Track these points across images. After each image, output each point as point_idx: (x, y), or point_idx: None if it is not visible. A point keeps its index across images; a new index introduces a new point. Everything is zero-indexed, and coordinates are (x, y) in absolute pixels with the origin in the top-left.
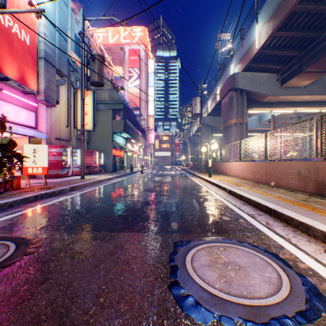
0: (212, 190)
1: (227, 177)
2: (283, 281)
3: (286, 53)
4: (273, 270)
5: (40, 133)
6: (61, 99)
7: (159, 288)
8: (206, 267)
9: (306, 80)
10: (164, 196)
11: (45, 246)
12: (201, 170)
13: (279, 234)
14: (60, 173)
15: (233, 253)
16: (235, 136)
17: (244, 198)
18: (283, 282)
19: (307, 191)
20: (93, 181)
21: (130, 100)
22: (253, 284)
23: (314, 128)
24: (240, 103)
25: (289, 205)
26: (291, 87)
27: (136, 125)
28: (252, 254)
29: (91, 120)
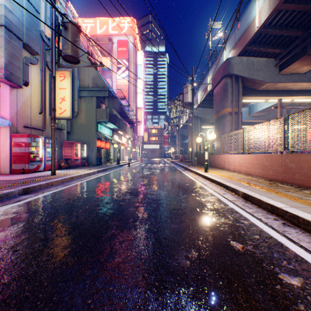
0: (216, 191)
1: (226, 172)
2: None
3: (289, 33)
4: None
5: (1, 119)
6: (32, 80)
7: None
8: None
9: (308, 64)
10: (153, 205)
11: None
12: (193, 163)
13: None
14: (27, 168)
15: None
16: (229, 127)
17: (281, 213)
18: None
19: None
20: (64, 178)
21: (118, 92)
22: None
23: None
24: (235, 90)
25: None
26: (290, 74)
27: (124, 116)
28: None
29: (70, 106)
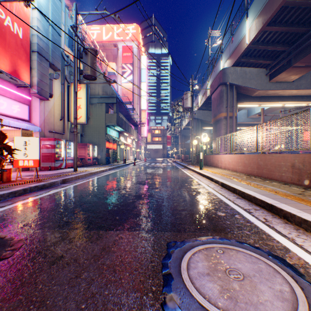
0: (204, 182)
1: (218, 169)
2: (299, 296)
3: (275, 48)
4: (283, 281)
5: (33, 126)
6: (54, 92)
7: (150, 308)
8: (205, 276)
9: (295, 74)
10: (156, 189)
11: (23, 249)
12: (192, 163)
13: (281, 232)
14: (53, 166)
15: (233, 257)
16: (225, 129)
17: (237, 192)
18: (299, 299)
19: (302, 184)
20: (86, 173)
21: (123, 95)
22: (264, 302)
23: (310, 120)
24: (230, 97)
25: (286, 199)
26: (279, 82)
27: (129, 118)
28: (255, 258)
29: (85, 113)
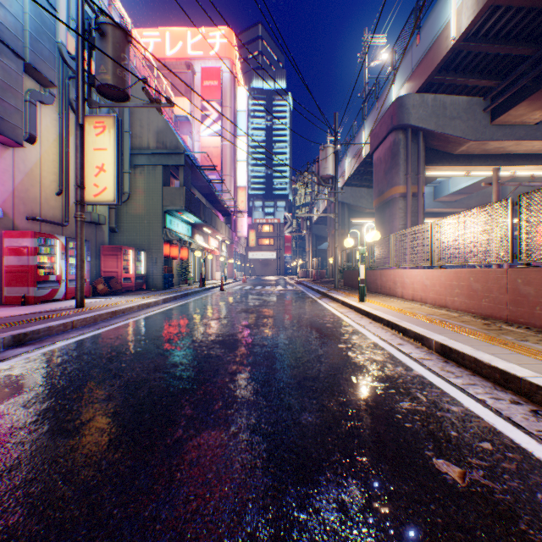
0: (384, 339)
1: (398, 301)
2: None
3: (510, 50)
4: None
5: None
6: (42, 133)
7: None
8: None
9: None
10: (265, 370)
11: None
12: (336, 286)
13: None
14: (32, 295)
15: None
16: (402, 220)
17: (525, 389)
18: None
19: None
20: (98, 313)
21: (203, 159)
22: None
23: None
24: (413, 154)
25: None
26: (510, 125)
27: (214, 201)
28: None
29: (114, 182)
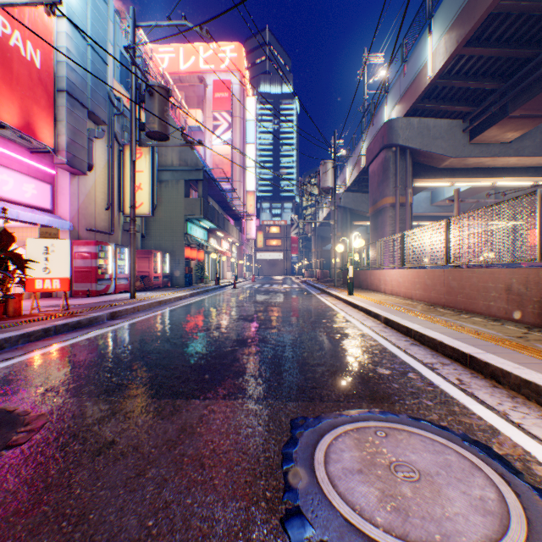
0: (355, 318)
1: (380, 295)
2: (512, 508)
3: (478, 85)
4: (486, 482)
5: (60, 219)
6: (96, 161)
7: (263, 526)
8: (355, 474)
9: (513, 130)
10: (273, 330)
11: (47, 429)
12: (335, 284)
13: (485, 402)
14: (94, 289)
15: (403, 443)
16: (392, 226)
17: (413, 334)
18: (512, 511)
19: (523, 320)
20: (151, 302)
21: (215, 166)
22: (453, 516)
23: (537, 210)
24: (401, 169)
25: (496, 347)
26: (486, 144)
27: (226, 207)
28: (441, 445)
29: (149, 198)
